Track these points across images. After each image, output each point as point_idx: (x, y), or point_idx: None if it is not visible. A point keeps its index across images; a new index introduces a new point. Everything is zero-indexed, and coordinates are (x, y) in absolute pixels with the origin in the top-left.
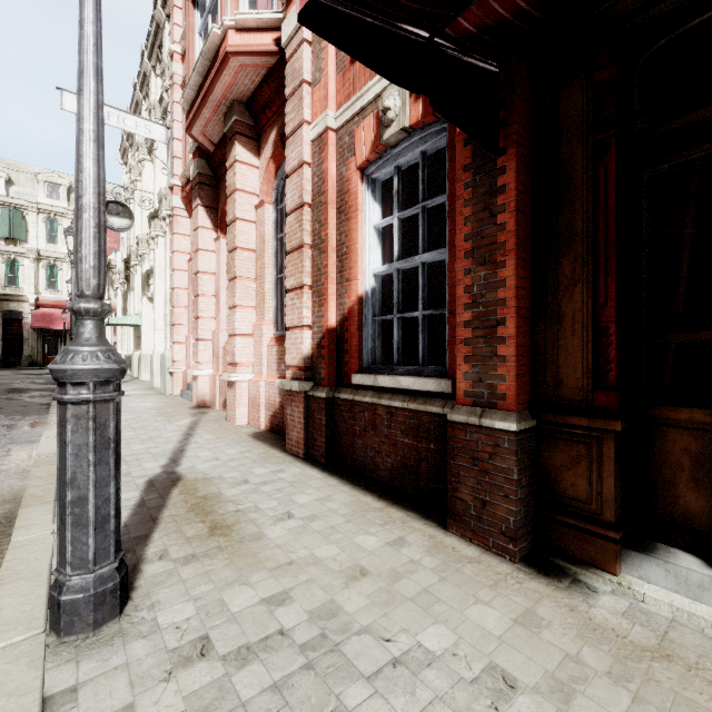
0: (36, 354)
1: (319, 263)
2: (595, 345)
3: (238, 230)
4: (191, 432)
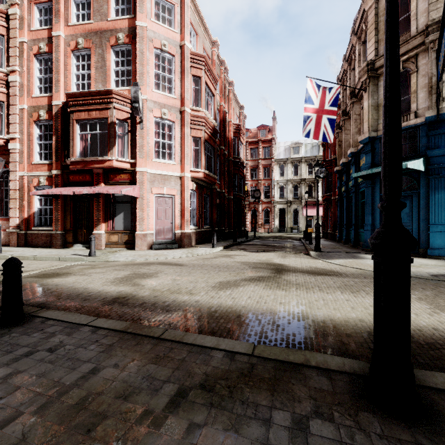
0: None
1: (22, 203)
2: (71, 223)
3: None
4: None
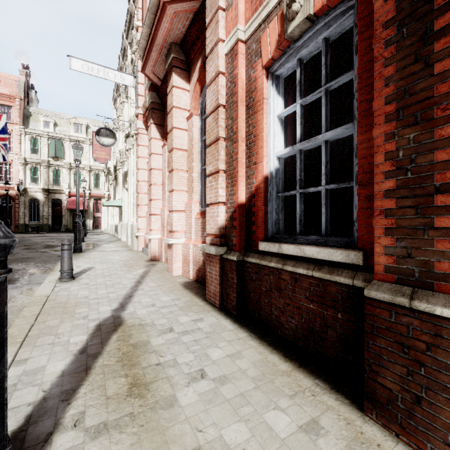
0: (69, 224)
1: (231, 151)
2: None
3: (174, 136)
4: (141, 280)
